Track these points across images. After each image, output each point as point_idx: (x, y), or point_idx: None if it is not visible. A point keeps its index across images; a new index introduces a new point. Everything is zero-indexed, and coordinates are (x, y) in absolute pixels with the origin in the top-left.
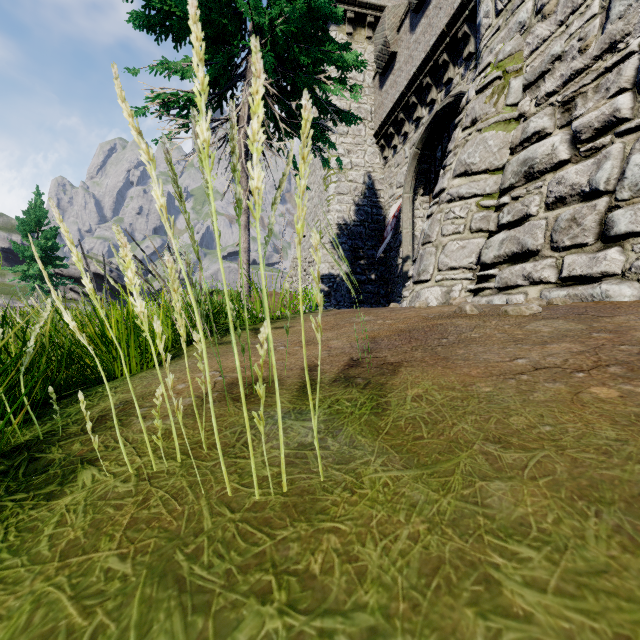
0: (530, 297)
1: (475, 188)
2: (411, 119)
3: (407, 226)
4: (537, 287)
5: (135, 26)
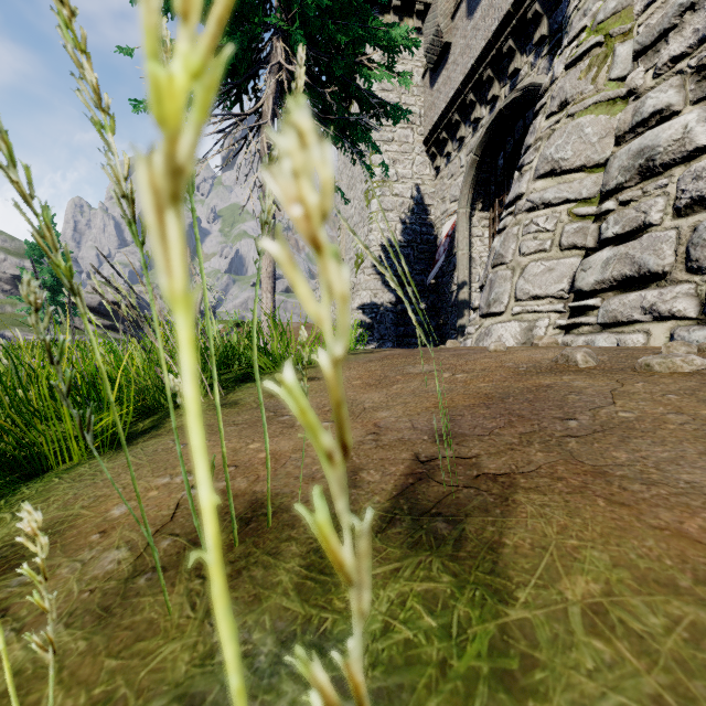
0: (655, 338)
1: (566, 191)
2: (468, 121)
3: (463, 247)
4: (665, 324)
5: (134, 0)
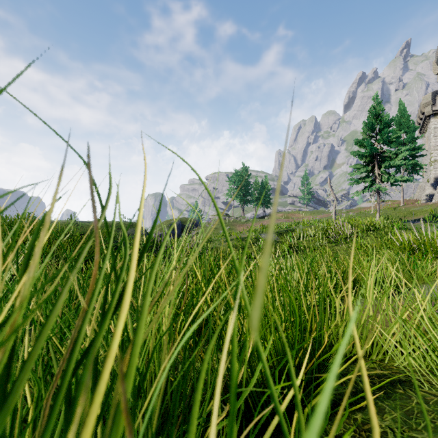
0: None
1: None
2: None
3: None
4: None
5: None
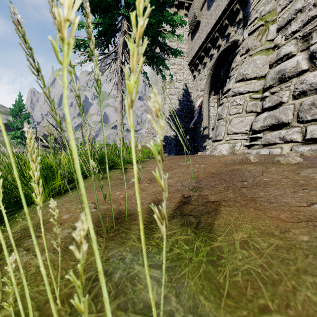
0: (284, 150)
1: (248, 88)
2: (208, 55)
3: (205, 111)
4: (289, 144)
5: None
